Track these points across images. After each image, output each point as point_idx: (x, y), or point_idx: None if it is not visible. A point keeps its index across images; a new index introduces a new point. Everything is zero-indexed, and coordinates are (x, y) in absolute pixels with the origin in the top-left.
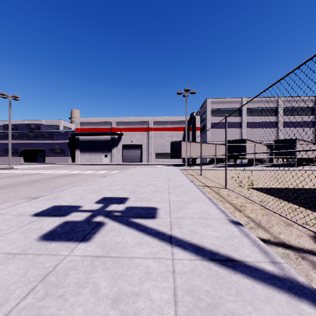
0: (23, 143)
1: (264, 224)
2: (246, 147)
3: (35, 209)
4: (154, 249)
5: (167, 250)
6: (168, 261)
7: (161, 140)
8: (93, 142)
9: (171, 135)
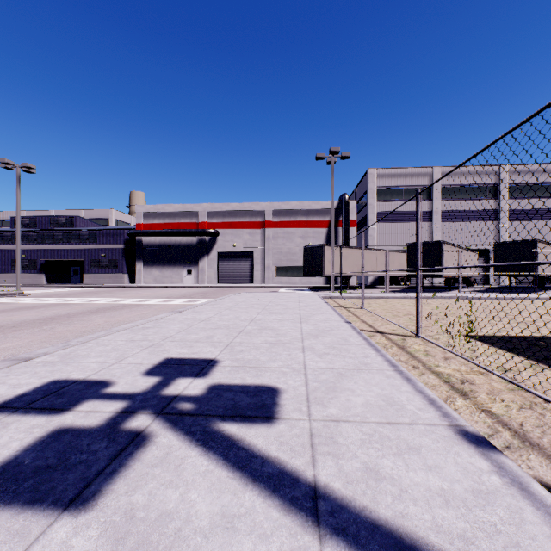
0: (45, 250)
1: (536, 437)
2: (442, 256)
3: (7, 391)
4: (267, 549)
5: None
6: None
7: (286, 245)
8: (167, 248)
9: (305, 235)
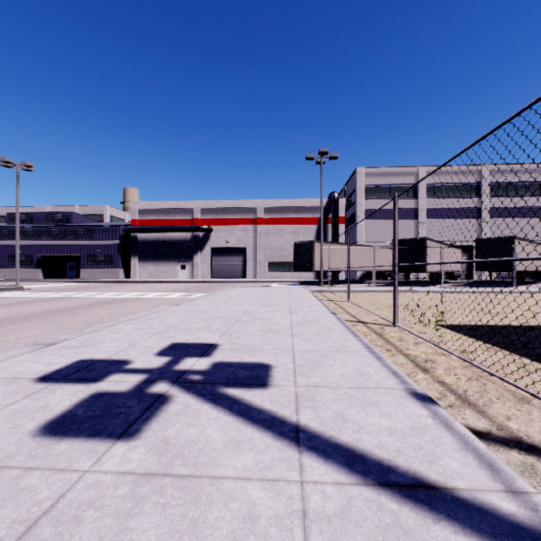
0: (42, 245)
1: (474, 399)
2: (426, 252)
3: (44, 367)
4: (263, 457)
5: (290, 460)
6: (293, 487)
7: (278, 241)
8: (161, 244)
9: (296, 231)
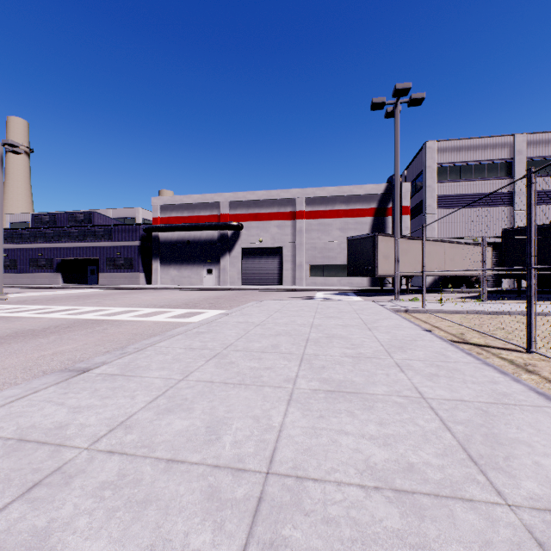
0: (61, 248)
1: None
2: None
3: None
4: None
5: None
6: None
7: (322, 239)
8: (185, 245)
9: (344, 226)
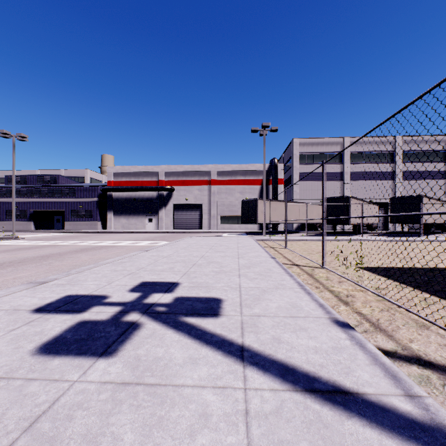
0: (33, 202)
1: (385, 326)
2: (349, 207)
3: (38, 301)
4: (215, 370)
5: (236, 372)
6: (238, 393)
7: (228, 198)
8: (132, 201)
9: (243, 191)
